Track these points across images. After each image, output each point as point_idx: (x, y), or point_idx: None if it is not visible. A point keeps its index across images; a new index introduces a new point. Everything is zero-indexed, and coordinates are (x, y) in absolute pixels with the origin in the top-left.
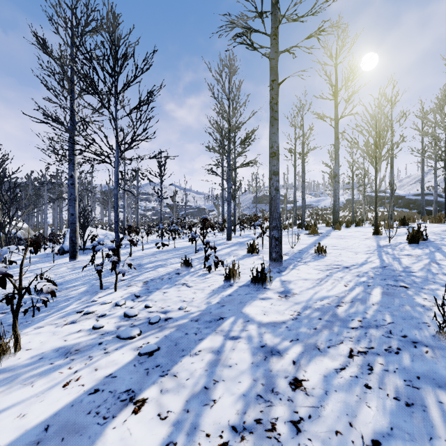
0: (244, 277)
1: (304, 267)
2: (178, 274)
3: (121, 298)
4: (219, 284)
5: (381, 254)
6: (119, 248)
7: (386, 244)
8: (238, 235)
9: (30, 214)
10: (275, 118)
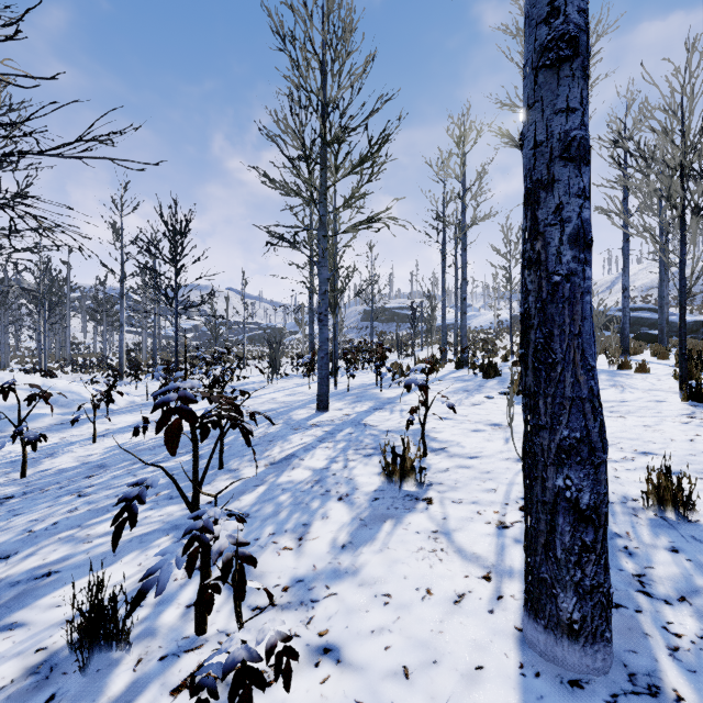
0: None
1: None
2: None
3: None
4: None
5: None
6: None
7: None
8: (343, 387)
9: None
10: None
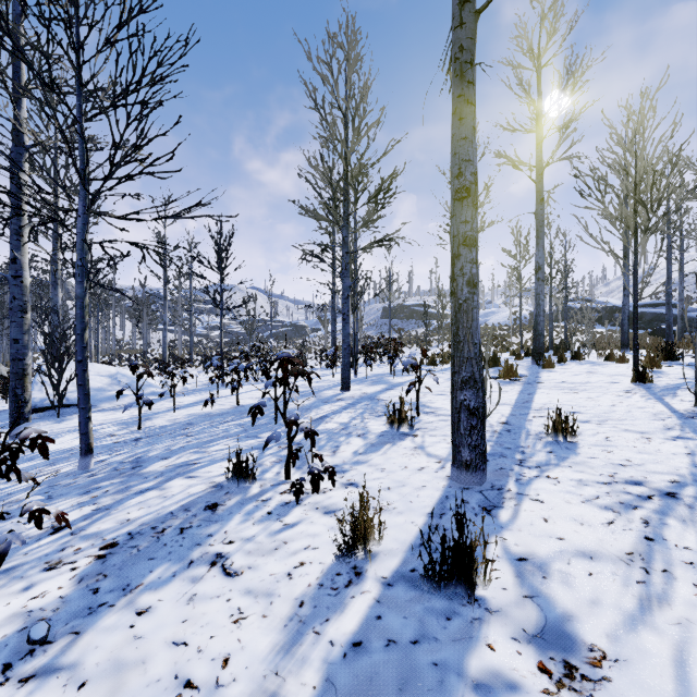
0: (392, 529)
1: (548, 489)
2: (213, 508)
3: None
4: (322, 565)
5: None
6: (88, 423)
7: (692, 410)
8: (362, 376)
9: (4, 336)
10: (468, 100)
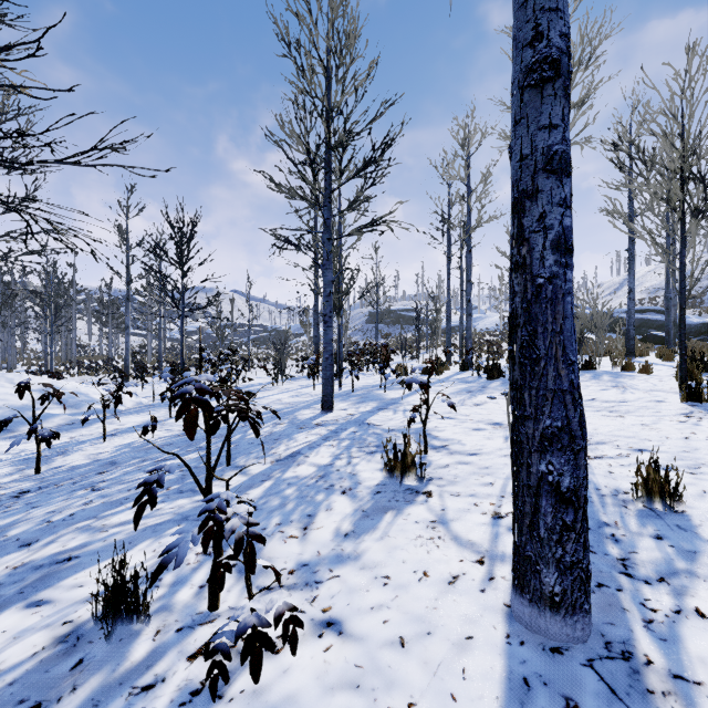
0: None
1: None
2: None
3: None
4: None
5: None
6: None
7: None
8: (348, 389)
9: None
10: None
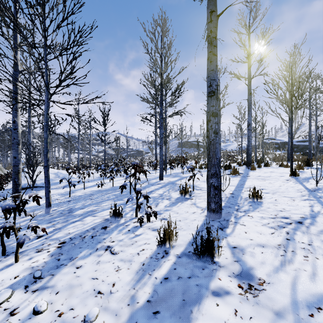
0: (181, 236)
1: (248, 220)
2: (105, 228)
3: (12, 282)
4: (152, 250)
5: (321, 200)
6: (49, 193)
7: (314, 188)
8: (169, 173)
9: (5, 155)
10: (214, 54)
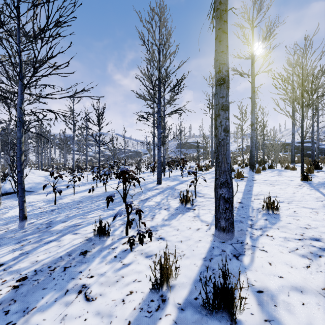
0: (183, 269)
1: (269, 243)
2: (84, 254)
3: None
4: (143, 294)
5: None
6: (24, 204)
7: None
8: (167, 176)
9: None
10: (224, 31)
